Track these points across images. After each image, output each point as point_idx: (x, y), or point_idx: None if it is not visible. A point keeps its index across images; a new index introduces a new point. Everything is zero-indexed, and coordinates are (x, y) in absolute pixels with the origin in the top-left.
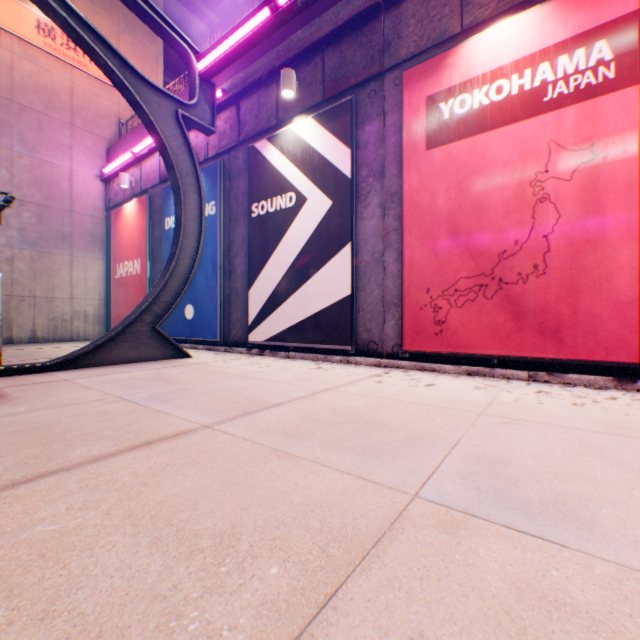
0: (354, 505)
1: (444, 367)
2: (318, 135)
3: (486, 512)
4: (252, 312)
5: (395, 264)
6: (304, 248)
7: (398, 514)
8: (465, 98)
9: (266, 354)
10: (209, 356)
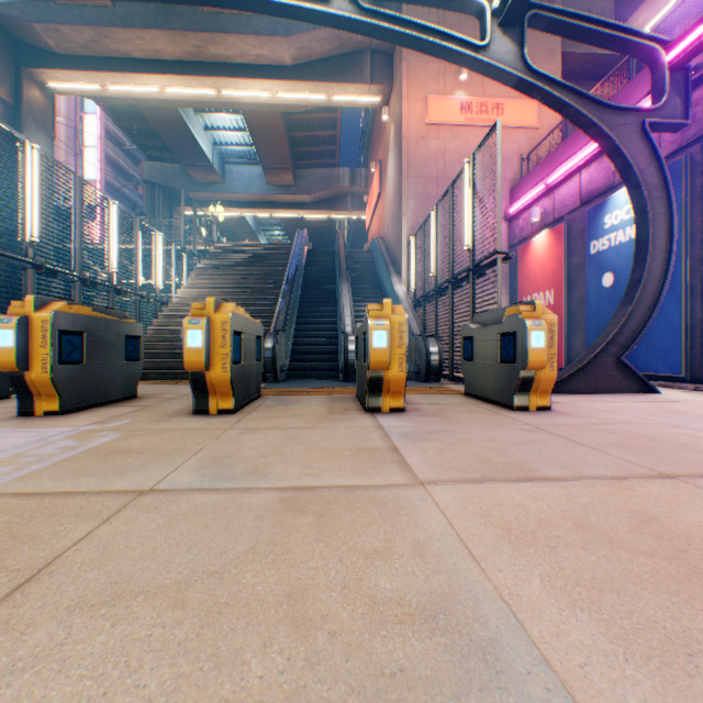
0: None
1: None
2: None
3: None
4: None
5: None
6: None
7: None
8: None
9: None
10: (680, 394)
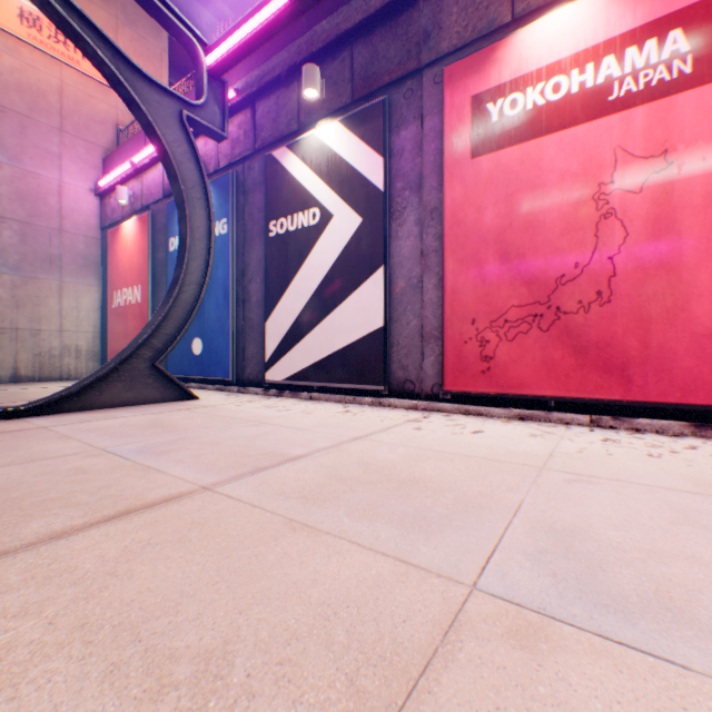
0: (393, 604)
1: (492, 410)
2: (346, 141)
3: (570, 612)
4: (270, 347)
5: (435, 291)
6: (330, 272)
7: (453, 618)
8: (517, 97)
9: (286, 395)
10: (219, 398)
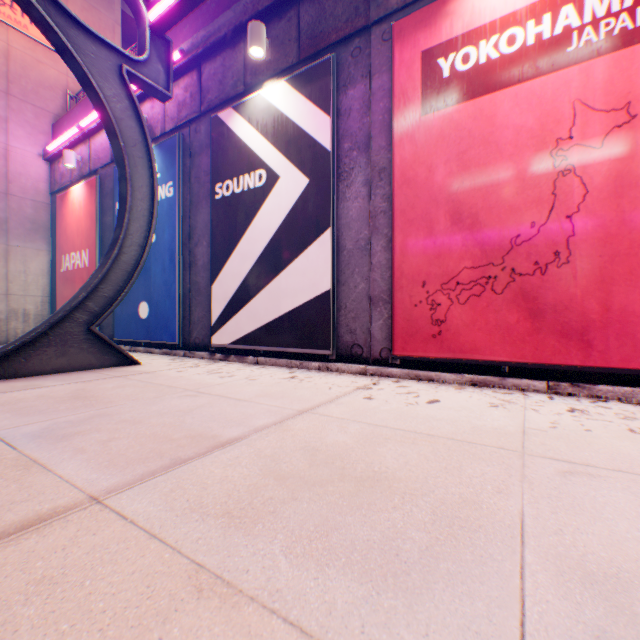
0: None
1: (444, 376)
2: (292, 101)
3: None
4: (215, 310)
5: (384, 253)
6: (276, 235)
7: None
8: (469, 51)
9: (232, 359)
10: (163, 362)
